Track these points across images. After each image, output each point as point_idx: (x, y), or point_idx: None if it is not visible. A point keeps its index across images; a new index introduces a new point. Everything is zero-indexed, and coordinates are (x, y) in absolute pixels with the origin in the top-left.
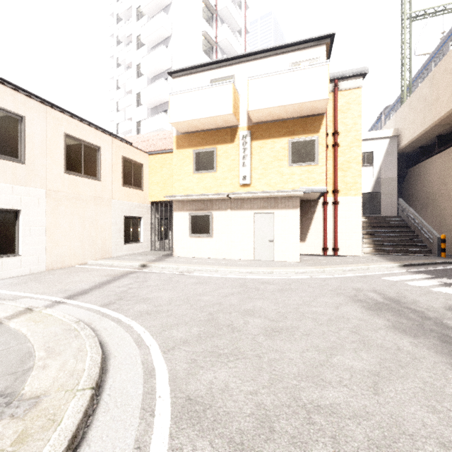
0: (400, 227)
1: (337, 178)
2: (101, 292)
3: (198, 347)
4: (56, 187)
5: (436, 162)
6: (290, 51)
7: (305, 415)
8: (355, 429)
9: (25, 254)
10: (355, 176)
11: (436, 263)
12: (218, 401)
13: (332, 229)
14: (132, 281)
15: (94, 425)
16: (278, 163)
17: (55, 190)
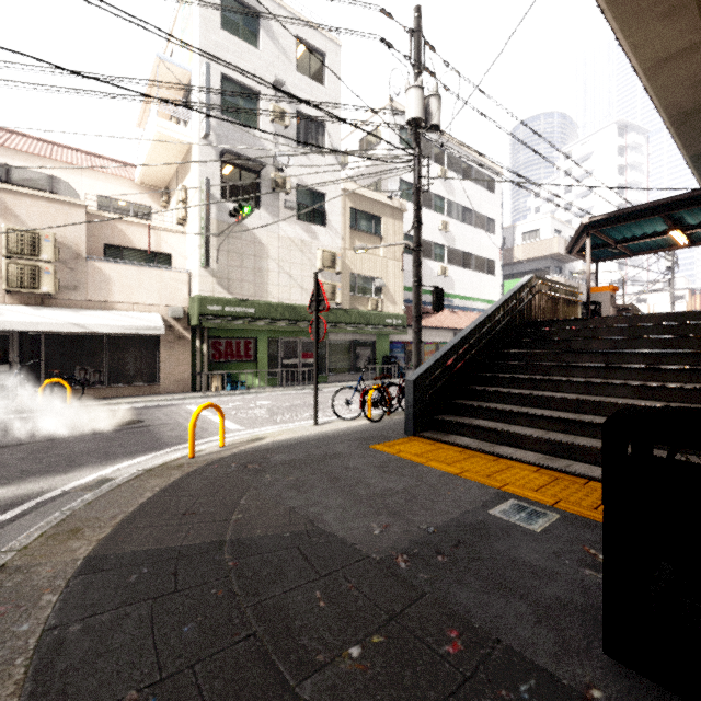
0: None
1: None
2: None
3: None
4: None
5: None
6: None
7: None
8: None
9: None
10: None
11: None
12: None
13: None
14: None
15: None
16: None
17: None
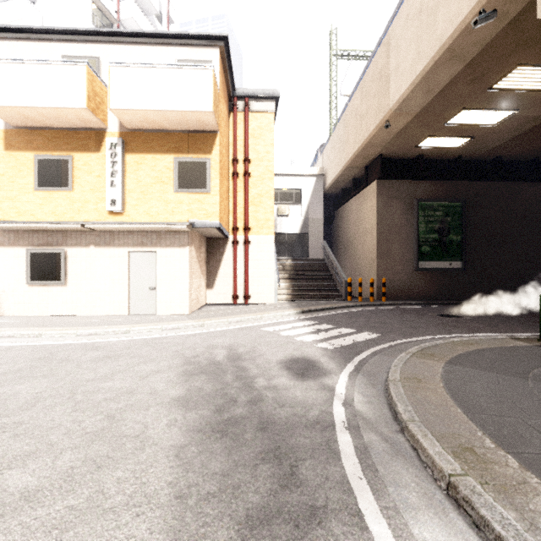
0: (321, 270)
1: (249, 213)
2: None
3: None
4: None
5: (352, 205)
6: (177, 45)
7: None
8: None
9: None
10: (267, 212)
11: (335, 307)
12: None
13: (243, 273)
14: None
15: None
16: (162, 187)
17: None
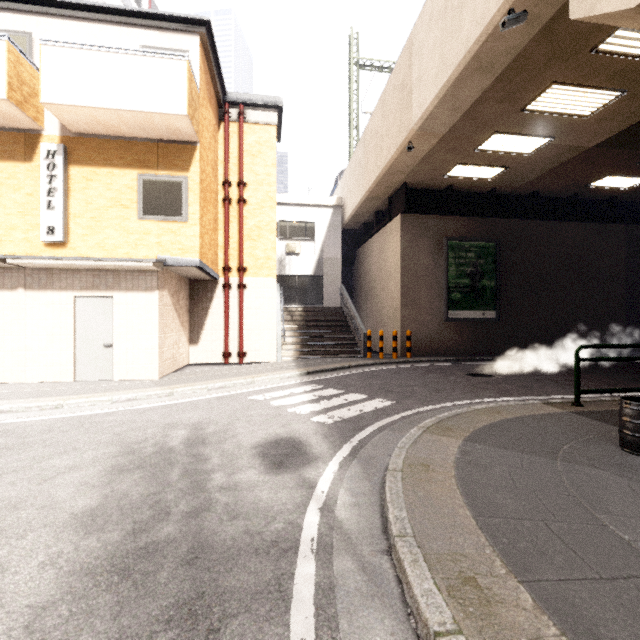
0: (337, 321)
1: (245, 249)
2: None
3: None
4: None
5: (375, 244)
6: (142, 27)
7: None
8: None
9: None
10: (268, 249)
11: (350, 366)
12: None
13: (237, 325)
14: None
15: None
16: (121, 211)
17: None
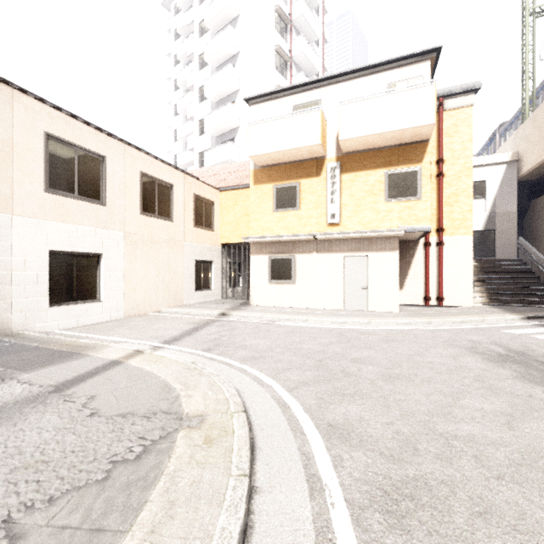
0: (521, 272)
1: (442, 214)
2: (194, 338)
3: (319, 388)
4: (133, 229)
5: None
6: (387, 70)
7: (444, 441)
8: (495, 452)
9: (106, 300)
10: (465, 211)
11: None
12: (358, 428)
13: (435, 275)
14: (219, 329)
15: (256, 438)
16: (373, 198)
17: (132, 232)
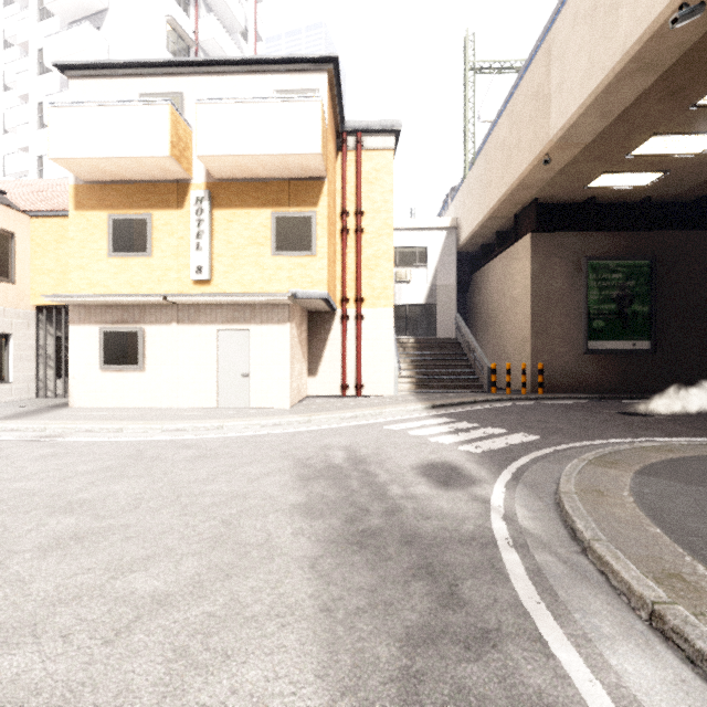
0: (454, 353)
1: (362, 280)
2: None
3: None
4: None
5: (496, 267)
6: (275, 72)
7: None
8: None
9: None
10: (385, 278)
11: (476, 401)
12: None
13: (354, 357)
14: None
15: None
16: (256, 249)
17: None
